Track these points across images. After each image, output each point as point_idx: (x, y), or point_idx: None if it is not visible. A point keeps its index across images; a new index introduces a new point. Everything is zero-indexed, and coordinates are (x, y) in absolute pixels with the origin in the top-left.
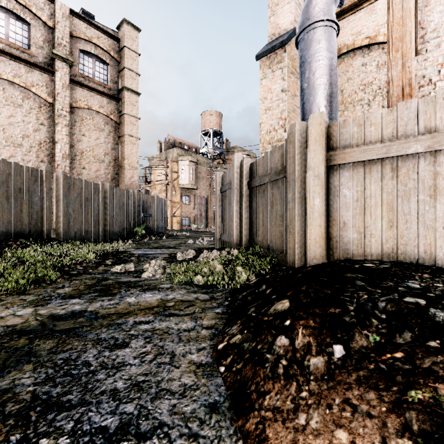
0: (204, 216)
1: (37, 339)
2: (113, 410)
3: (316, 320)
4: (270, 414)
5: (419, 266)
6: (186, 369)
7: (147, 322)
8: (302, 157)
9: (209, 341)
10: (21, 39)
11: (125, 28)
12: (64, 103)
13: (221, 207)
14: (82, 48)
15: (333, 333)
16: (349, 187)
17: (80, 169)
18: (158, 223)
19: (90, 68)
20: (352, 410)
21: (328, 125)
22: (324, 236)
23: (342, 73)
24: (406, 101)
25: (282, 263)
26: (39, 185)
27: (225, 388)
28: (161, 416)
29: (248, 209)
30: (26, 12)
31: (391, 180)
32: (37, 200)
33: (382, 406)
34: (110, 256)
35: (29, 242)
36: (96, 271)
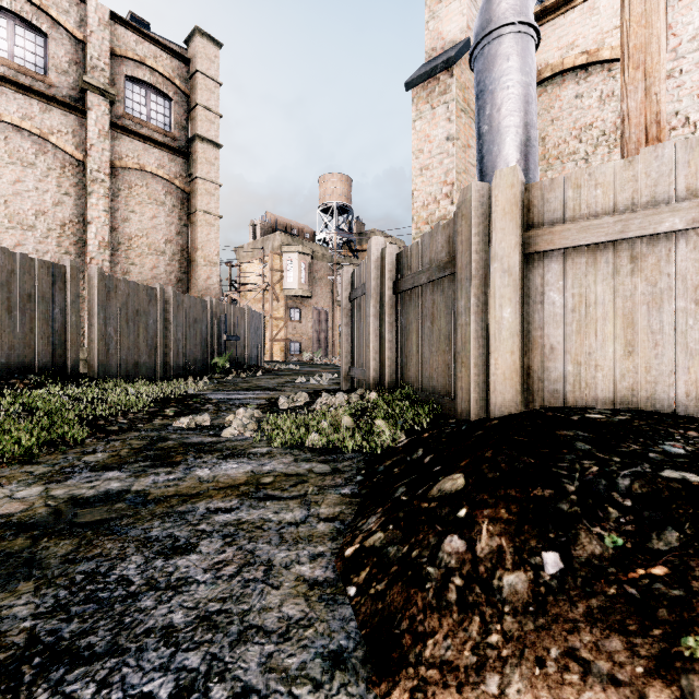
0: (323, 339)
1: (44, 538)
2: (165, 663)
3: (512, 509)
4: (435, 673)
5: (678, 418)
6: (291, 590)
7: (228, 511)
8: (481, 241)
9: (331, 542)
10: (33, 60)
11: (198, 41)
12: (101, 161)
13: (350, 324)
14: (131, 73)
15: (541, 531)
16: (560, 289)
17: (127, 265)
18: (250, 351)
19: (143, 105)
20: (582, 670)
21: (525, 187)
22: (518, 368)
23: (543, 110)
24: (656, 146)
25: (448, 413)
26: (61, 290)
27: (356, 624)
28: (246, 675)
29: (393, 327)
30: (42, 17)
31: (630, 276)
32: (57, 314)
33: (636, 664)
34: (173, 402)
35: (44, 380)
36: (148, 426)
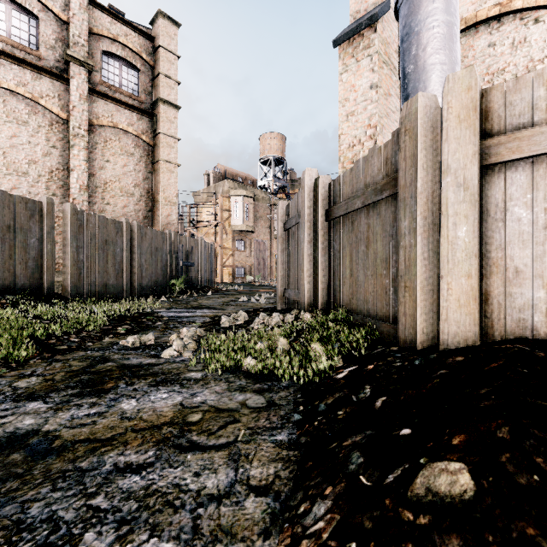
0: (262, 265)
1: None
2: None
3: None
4: None
5: None
6: None
7: (138, 469)
8: (428, 156)
9: (262, 542)
10: (26, 38)
11: (160, 22)
12: (81, 120)
13: (285, 250)
14: (106, 48)
15: None
16: (527, 203)
17: (103, 205)
18: (203, 275)
19: (116, 75)
20: None
21: (482, 92)
22: (477, 294)
23: None
24: None
25: (387, 338)
26: (38, 222)
27: None
28: None
29: (325, 252)
30: (33, 3)
31: None
32: (34, 243)
33: None
34: (128, 320)
35: (18, 300)
36: (96, 345)
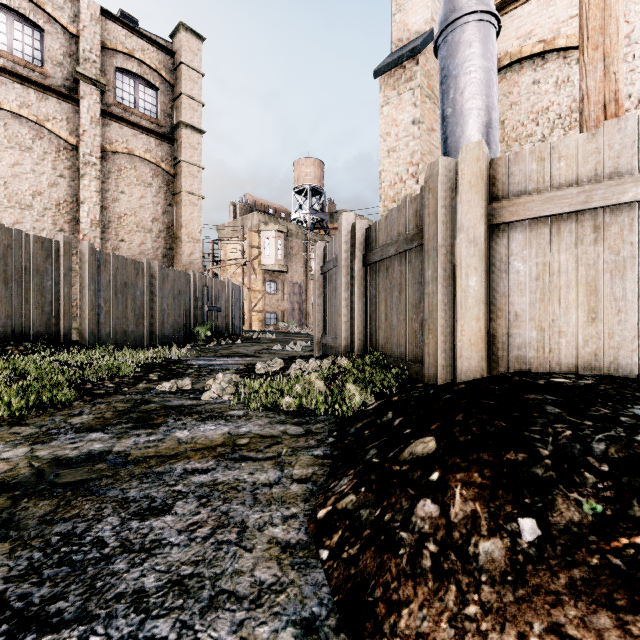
0: (297, 310)
1: (25, 499)
2: (133, 631)
3: (485, 473)
4: None
5: None
6: (263, 553)
7: (204, 471)
8: (448, 213)
9: (303, 504)
10: (30, 52)
11: (182, 35)
12: (93, 146)
13: (322, 295)
14: (120, 65)
15: (516, 496)
16: (524, 258)
17: (117, 242)
18: (230, 321)
19: (131, 94)
20: None
21: (490, 161)
22: (484, 335)
23: (502, 95)
24: (619, 119)
25: (415, 378)
26: (54, 263)
27: (329, 589)
28: None
29: (362, 297)
30: (38, 13)
31: (593, 245)
32: (51, 286)
33: None
34: (157, 367)
35: (37, 347)
36: (133, 390)
